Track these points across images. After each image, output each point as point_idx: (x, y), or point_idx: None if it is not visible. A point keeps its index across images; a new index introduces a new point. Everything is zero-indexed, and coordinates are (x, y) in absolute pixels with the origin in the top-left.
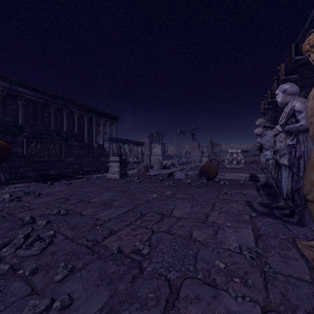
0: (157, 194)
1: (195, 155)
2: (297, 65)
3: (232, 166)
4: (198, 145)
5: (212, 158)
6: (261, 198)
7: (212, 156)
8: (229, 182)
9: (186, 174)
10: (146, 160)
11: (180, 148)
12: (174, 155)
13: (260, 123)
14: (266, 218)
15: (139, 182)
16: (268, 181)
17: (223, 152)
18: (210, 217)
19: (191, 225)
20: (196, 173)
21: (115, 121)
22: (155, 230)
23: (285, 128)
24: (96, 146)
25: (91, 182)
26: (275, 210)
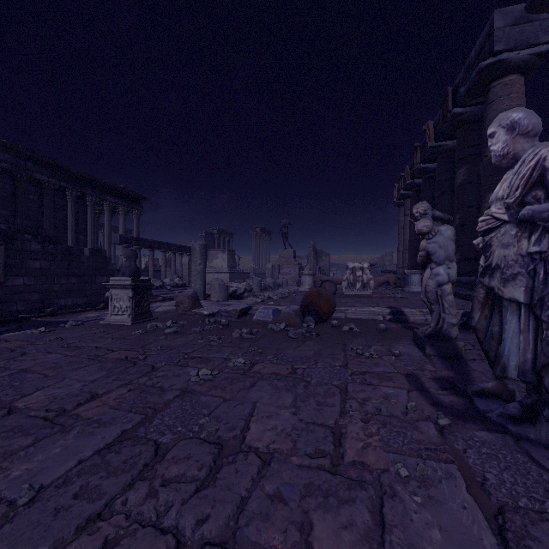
0: (211, 367)
1: (289, 272)
2: (455, 123)
3: (354, 292)
4: (294, 255)
5: (317, 278)
6: (432, 365)
7: (317, 274)
8: (359, 327)
9: (275, 312)
10: (195, 283)
11: (262, 260)
12: (251, 271)
13: (426, 210)
14: (473, 431)
15: (175, 332)
16: (441, 328)
17: (334, 267)
18: (348, 442)
19: (303, 491)
20: (294, 309)
21: (136, 206)
22: (188, 541)
23: (523, 213)
24: (87, 253)
25: (54, 337)
26: (481, 401)
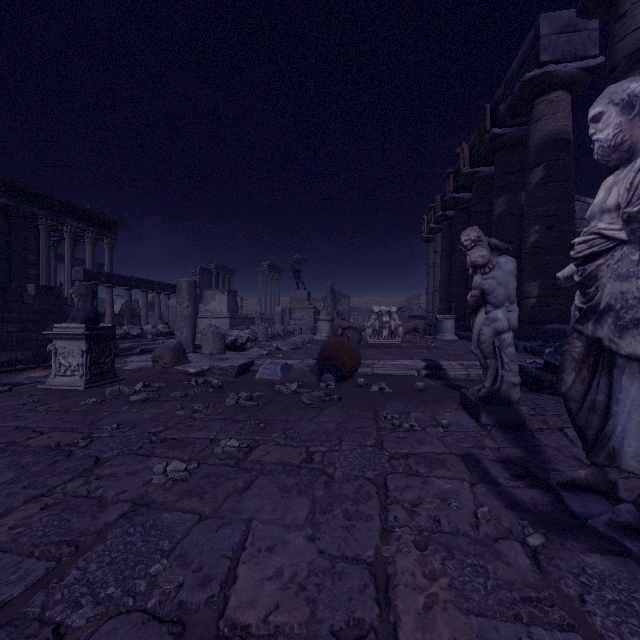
0: (188, 455)
1: (302, 318)
2: (493, 146)
3: (380, 341)
4: (309, 297)
5: (336, 324)
6: (492, 439)
7: (336, 320)
8: (391, 386)
9: (284, 368)
10: (182, 331)
11: (270, 303)
12: (257, 316)
13: (480, 236)
14: (580, 554)
15: (145, 400)
16: (499, 389)
17: (354, 312)
18: (400, 597)
19: None
20: (309, 364)
21: (108, 233)
22: None
23: None
24: (33, 291)
25: None
26: (573, 498)
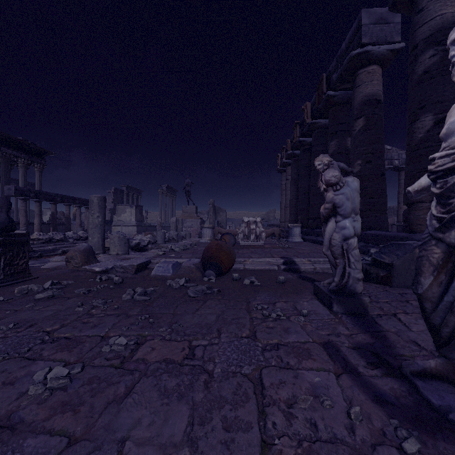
0: (75, 357)
1: (191, 226)
2: (328, 104)
3: (249, 243)
4: (196, 211)
5: (216, 230)
6: (344, 326)
7: (216, 227)
8: (259, 279)
9: (175, 266)
10: (93, 236)
11: (168, 215)
12: (158, 225)
13: (331, 161)
14: None
15: (50, 297)
16: (346, 283)
17: (229, 221)
18: None
19: None
20: (195, 262)
21: (38, 159)
22: None
23: None
24: None
25: None
26: (428, 388)
